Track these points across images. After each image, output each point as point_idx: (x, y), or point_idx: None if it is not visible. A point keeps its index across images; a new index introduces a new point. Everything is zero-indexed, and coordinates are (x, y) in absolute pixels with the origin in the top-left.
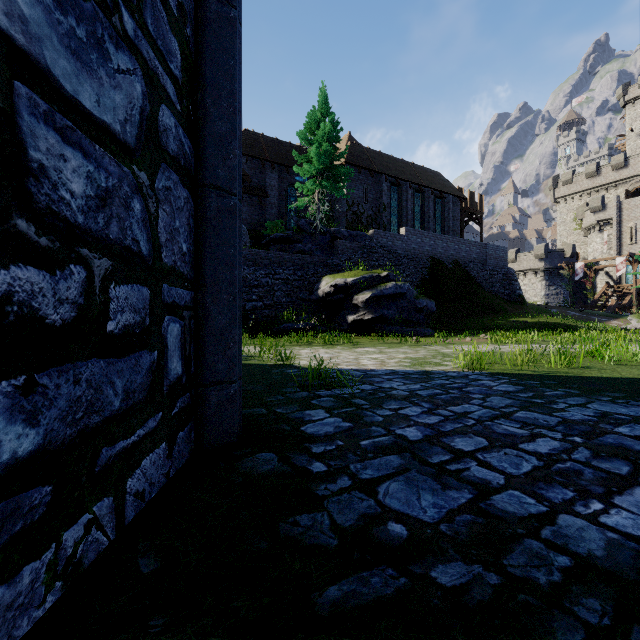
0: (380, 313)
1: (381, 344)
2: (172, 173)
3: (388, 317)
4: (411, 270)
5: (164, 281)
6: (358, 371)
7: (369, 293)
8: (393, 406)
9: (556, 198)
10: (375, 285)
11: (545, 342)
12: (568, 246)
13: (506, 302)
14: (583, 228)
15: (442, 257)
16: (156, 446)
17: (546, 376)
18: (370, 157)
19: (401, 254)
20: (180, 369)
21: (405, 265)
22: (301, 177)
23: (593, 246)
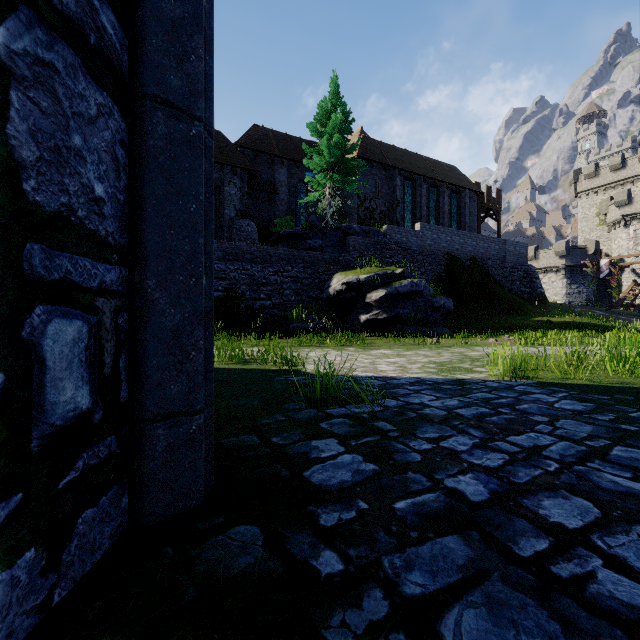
0: (395, 312)
1: (397, 345)
2: (60, 43)
3: (403, 316)
4: (426, 267)
5: (32, 237)
6: (376, 379)
7: (383, 291)
8: (431, 434)
9: (577, 192)
10: (389, 282)
11: (579, 344)
12: (591, 242)
13: (527, 301)
14: (607, 223)
15: (459, 254)
16: (0, 566)
17: (612, 388)
18: (383, 151)
19: (416, 251)
20: (86, 400)
21: (420, 262)
22: (311, 173)
23: (618, 242)
